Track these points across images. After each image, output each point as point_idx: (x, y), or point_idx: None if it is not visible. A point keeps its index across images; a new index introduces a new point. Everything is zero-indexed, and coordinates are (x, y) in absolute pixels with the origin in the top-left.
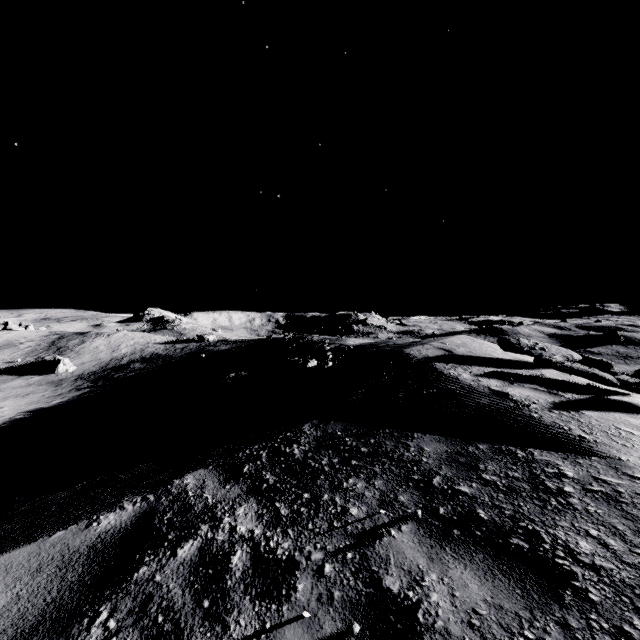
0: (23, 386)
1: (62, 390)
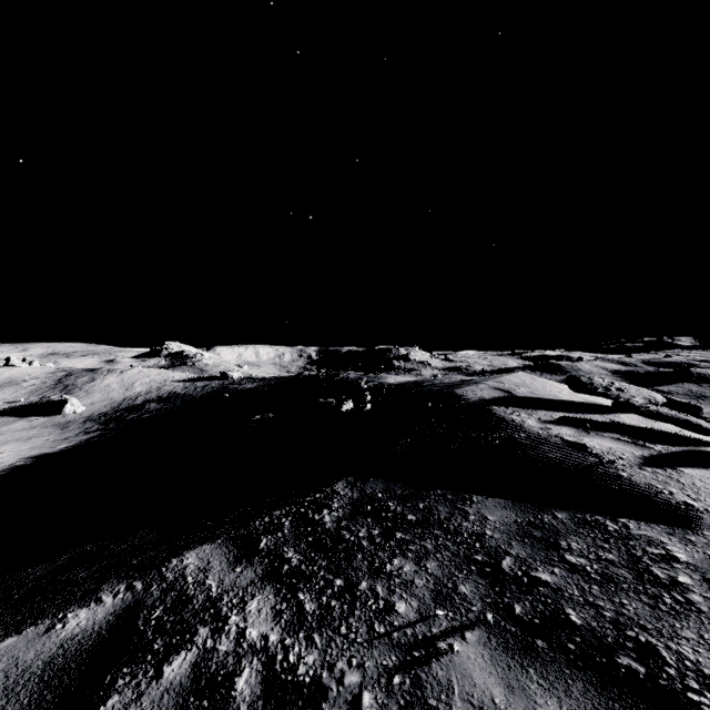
0: (26, 429)
1: (69, 433)
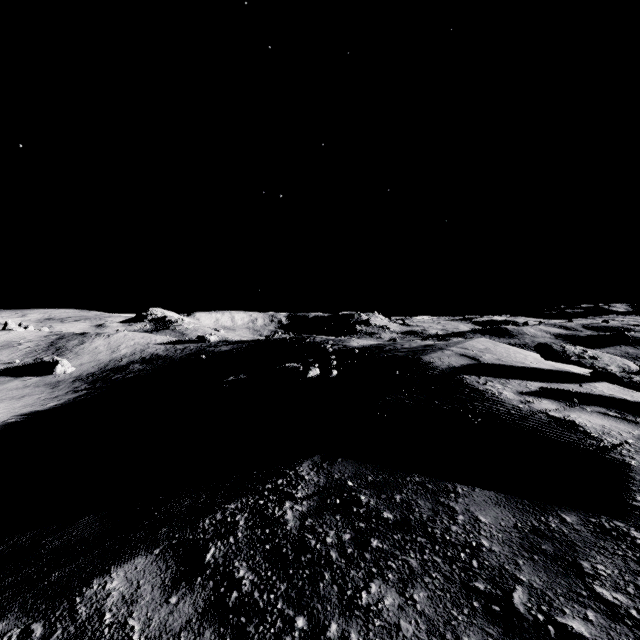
0: (20, 388)
1: (59, 392)
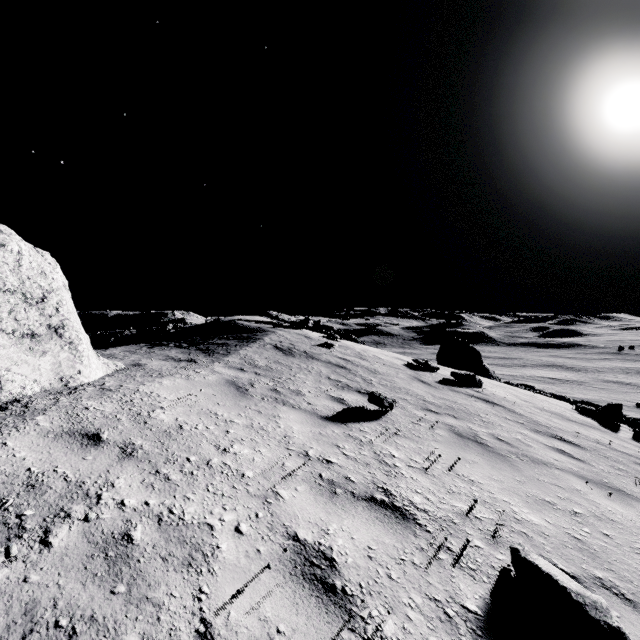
0: None
1: None
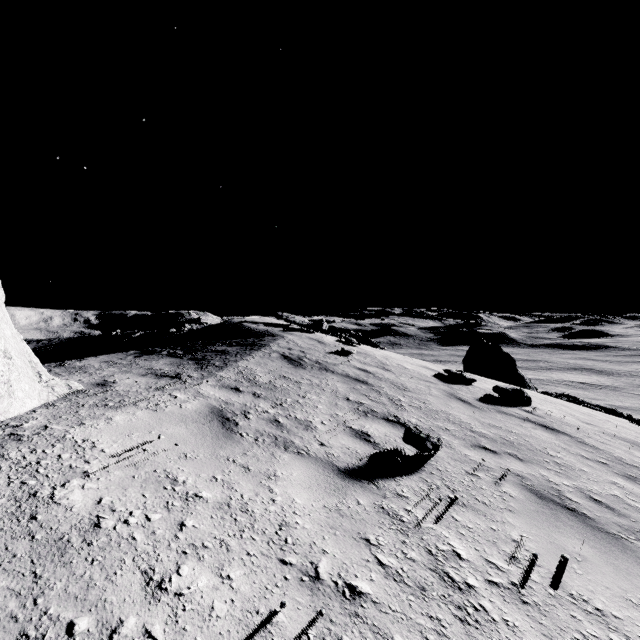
0: None
1: None
